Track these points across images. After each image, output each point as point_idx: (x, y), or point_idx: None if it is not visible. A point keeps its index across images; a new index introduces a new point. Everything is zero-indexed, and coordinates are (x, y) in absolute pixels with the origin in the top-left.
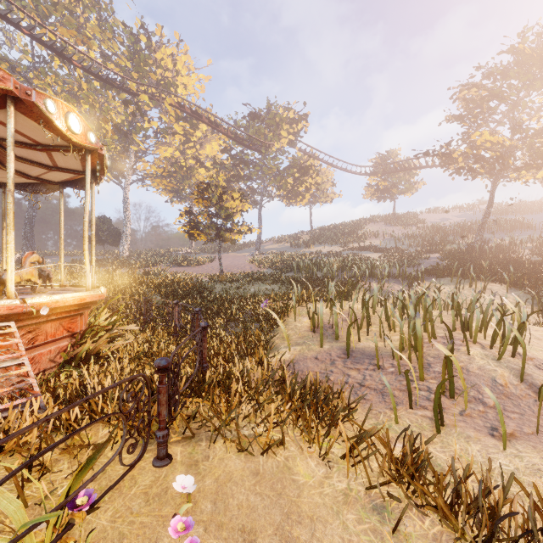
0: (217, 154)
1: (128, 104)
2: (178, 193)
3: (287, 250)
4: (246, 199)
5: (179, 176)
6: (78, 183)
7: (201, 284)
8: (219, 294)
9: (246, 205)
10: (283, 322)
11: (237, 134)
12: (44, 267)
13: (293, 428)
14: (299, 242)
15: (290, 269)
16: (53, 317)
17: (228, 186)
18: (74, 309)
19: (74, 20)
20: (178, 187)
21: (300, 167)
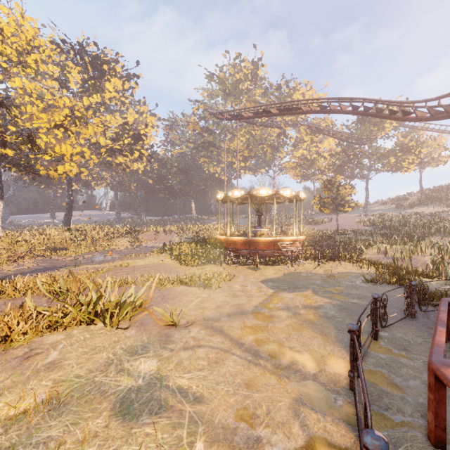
0: (332, 147)
1: (275, 129)
2: (305, 176)
3: (391, 211)
4: (354, 187)
5: (306, 167)
6: (289, 201)
7: (328, 235)
8: (338, 240)
9: (353, 191)
10: (367, 250)
11: (348, 135)
12: (283, 229)
13: (359, 260)
14: (404, 204)
15: (385, 227)
16: (298, 242)
17: (341, 169)
18: (300, 240)
19: (254, 99)
20: (305, 172)
21: (402, 148)
